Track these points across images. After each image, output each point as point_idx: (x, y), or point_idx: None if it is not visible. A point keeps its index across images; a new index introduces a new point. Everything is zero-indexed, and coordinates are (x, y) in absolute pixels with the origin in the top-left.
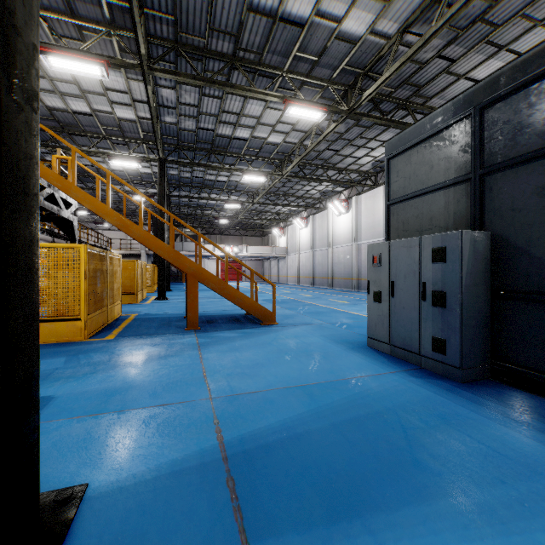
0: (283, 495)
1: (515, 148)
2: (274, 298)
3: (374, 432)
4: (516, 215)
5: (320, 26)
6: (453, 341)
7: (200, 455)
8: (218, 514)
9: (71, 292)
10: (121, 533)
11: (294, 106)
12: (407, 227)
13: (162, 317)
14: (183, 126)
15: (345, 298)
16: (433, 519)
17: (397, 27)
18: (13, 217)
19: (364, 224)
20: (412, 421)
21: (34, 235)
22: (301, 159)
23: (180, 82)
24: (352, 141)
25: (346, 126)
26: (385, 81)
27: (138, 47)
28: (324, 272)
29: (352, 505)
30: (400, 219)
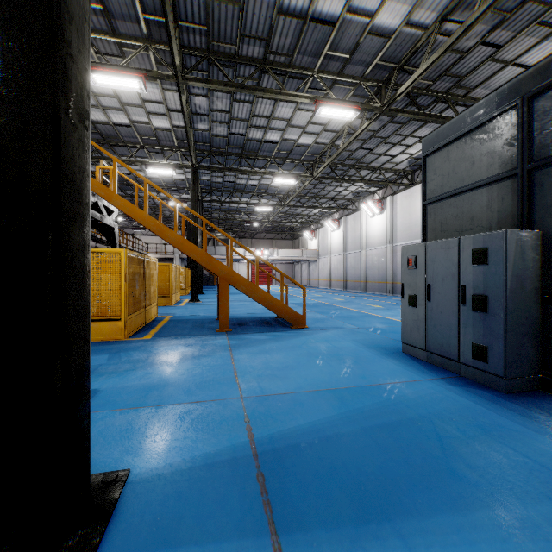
0: (311, 493)
1: None
2: (305, 301)
3: (406, 438)
4: None
5: (352, 23)
6: (496, 348)
7: (232, 450)
8: (248, 506)
9: (112, 294)
10: (160, 515)
11: (325, 106)
12: (445, 228)
13: (195, 319)
14: (215, 132)
15: (379, 302)
16: (467, 529)
17: (435, 16)
18: (69, 225)
19: (400, 225)
20: (448, 430)
21: (85, 240)
22: (332, 160)
23: (212, 89)
24: (386, 139)
25: (380, 123)
26: (422, 74)
27: (173, 58)
28: (357, 275)
29: (382, 508)
30: (438, 219)
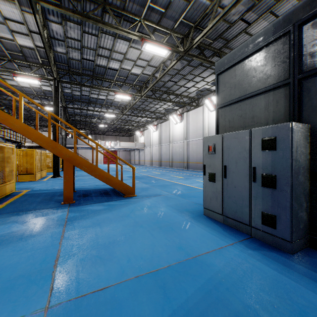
0: None
1: None
2: (134, 177)
3: None
4: None
5: None
6: (283, 217)
7: None
8: None
9: None
10: None
11: (148, 43)
12: (233, 124)
13: (48, 192)
14: (71, 56)
15: (180, 174)
16: None
17: None
18: None
19: (191, 129)
20: None
21: None
22: (153, 85)
23: (65, 19)
24: (185, 76)
25: (181, 65)
26: (209, 30)
27: None
28: (167, 158)
29: None
30: (227, 118)
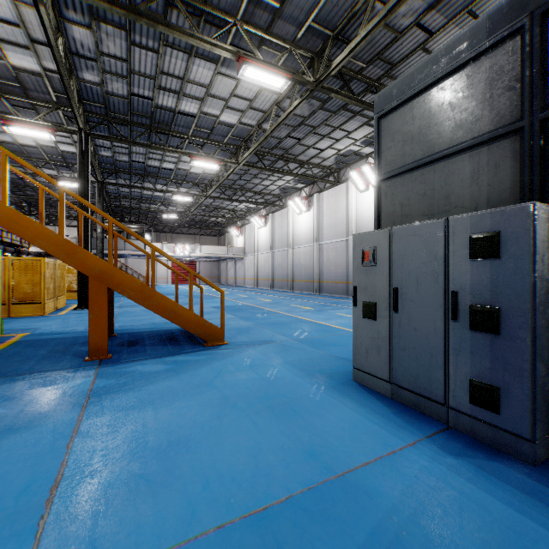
0: None
1: None
2: (223, 309)
3: None
4: None
5: None
6: (516, 391)
7: None
8: None
9: None
10: None
11: (250, 64)
12: (408, 211)
13: (64, 337)
14: (110, 89)
15: (308, 303)
16: None
17: None
18: None
19: (326, 223)
20: None
21: None
22: (259, 144)
23: (96, 18)
24: (315, 129)
25: (310, 108)
26: (360, 43)
27: None
28: (284, 274)
29: None
30: (397, 199)
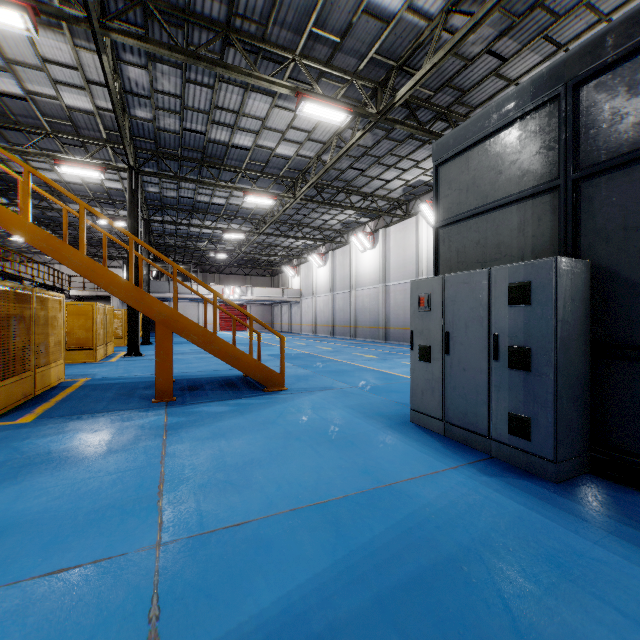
0: None
1: (629, 139)
2: (282, 354)
3: (454, 614)
4: (630, 235)
5: None
6: (543, 420)
7: None
8: None
9: None
10: None
11: (309, 100)
12: (464, 258)
13: (124, 382)
14: (162, 125)
15: (372, 351)
16: None
17: (441, 5)
18: None
19: (394, 262)
20: (512, 576)
21: None
22: (318, 178)
23: (153, 58)
24: (380, 159)
25: (374, 138)
26: (425, 75)
27: None
28: (346, 319)
29: None
30: (454, 246)
